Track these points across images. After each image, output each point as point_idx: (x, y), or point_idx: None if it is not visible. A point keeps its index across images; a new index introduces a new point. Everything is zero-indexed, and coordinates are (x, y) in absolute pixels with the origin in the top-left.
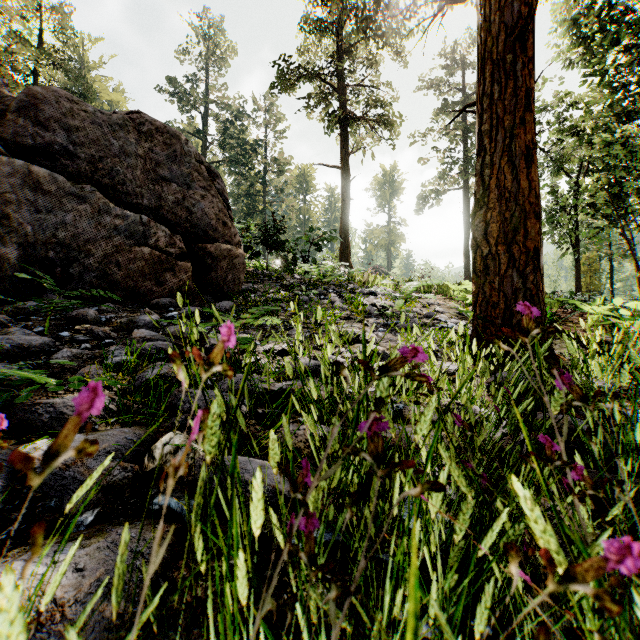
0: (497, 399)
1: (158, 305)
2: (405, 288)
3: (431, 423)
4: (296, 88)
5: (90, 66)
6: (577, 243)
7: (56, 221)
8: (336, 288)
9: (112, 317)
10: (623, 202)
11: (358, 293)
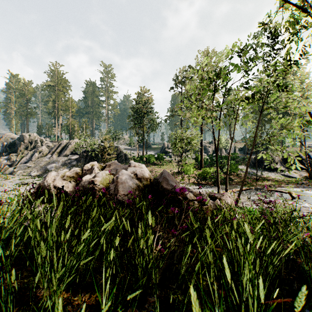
0: None
1: None
2: None
3: None
4: None
5: None
6: None
7: None
8: None
9: None
10: None
11: None
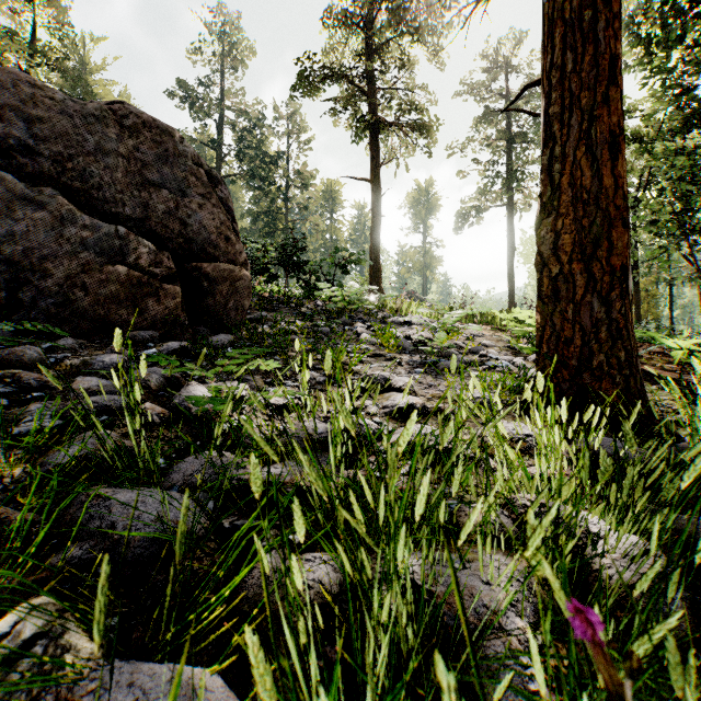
0: (650, 540)
1: (134, 340)
2: (447, 317)
3: (546, 636)
4: (320, 91)
5: (92, 68)
6: (636, 266)
7: (3, 232)
8: (364, 317)
9: (65, 357)
10: (690, 219)
11: (390, 322)
